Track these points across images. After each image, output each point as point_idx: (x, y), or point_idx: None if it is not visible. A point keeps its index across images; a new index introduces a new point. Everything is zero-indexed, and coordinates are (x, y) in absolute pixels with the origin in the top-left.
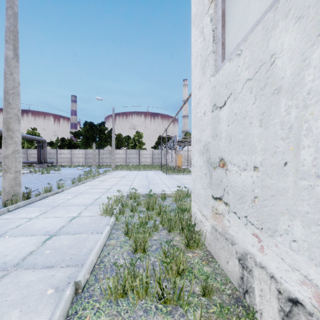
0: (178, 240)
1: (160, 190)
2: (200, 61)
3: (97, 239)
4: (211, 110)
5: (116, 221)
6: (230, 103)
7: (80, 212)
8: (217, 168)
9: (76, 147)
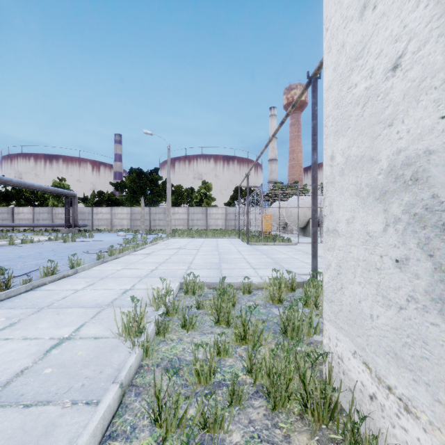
0: None
1: (240, 273)
2: None
3: (75, 436)
4: None
5: (145, 359)
6: None
7: (80, 326)
8: None
9: (119, 205)
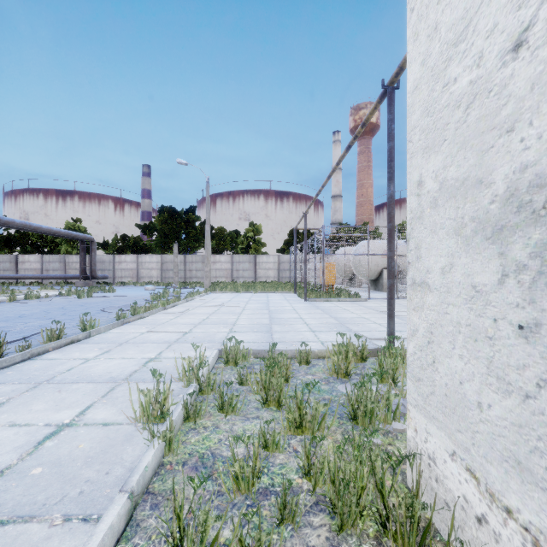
0: None
1: (296, 337)
2: None
3: None
4: None
5: (168, 454)
6: None
7: (86, 407)
8: None
9: (147, 251)
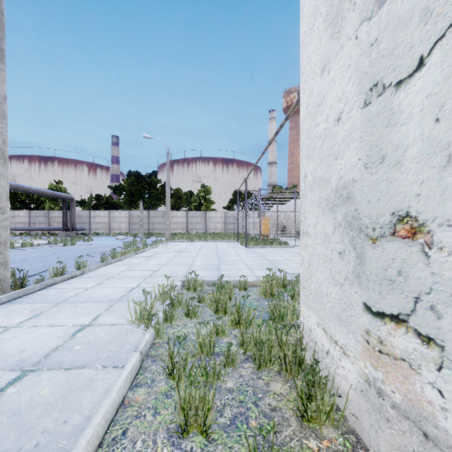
0: (279, 392)
1: (237, 273)
2: (324, 12)
3: (110, 385)
4: (362, 102)
5: (157, 338)
6: (447, 53)
7: (97, 316)
8: (386, 241)
9: (117, 208)
